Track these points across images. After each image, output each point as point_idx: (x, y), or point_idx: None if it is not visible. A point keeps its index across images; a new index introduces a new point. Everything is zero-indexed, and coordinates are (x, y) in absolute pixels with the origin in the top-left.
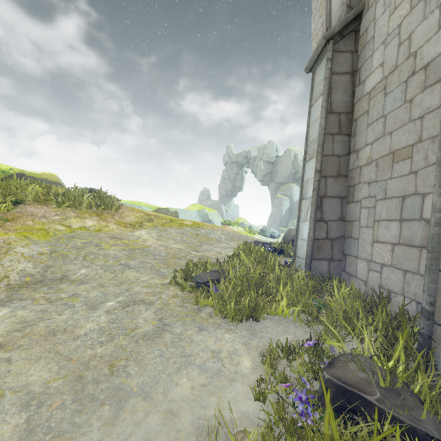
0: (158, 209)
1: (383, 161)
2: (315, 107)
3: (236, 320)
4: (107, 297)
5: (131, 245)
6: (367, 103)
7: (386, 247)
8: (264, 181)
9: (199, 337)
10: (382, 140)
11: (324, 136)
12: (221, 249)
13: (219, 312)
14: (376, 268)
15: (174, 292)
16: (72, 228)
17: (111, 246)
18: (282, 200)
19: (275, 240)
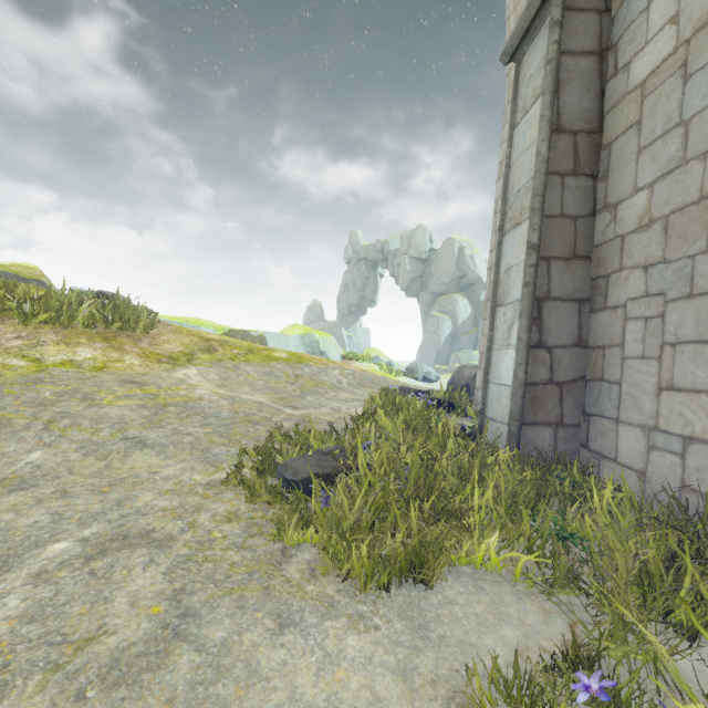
0: (230, 331)
1: (683, 217)
2: (523, 125)
3: (373, 584)
4: (61, 526)
5: (161, 397)
6: (637, 105)
7: (698, 401)
8: (412, 290)
9: (275, 655)
10: (680, 174)
11: (547, 176)
12: (340, 403)
13: (333, 561)
14: (670, 445)
15: (231, 506)
16: (44, 363)
17: (117, 399)
18: (439, 321)
19: (431, 386)
